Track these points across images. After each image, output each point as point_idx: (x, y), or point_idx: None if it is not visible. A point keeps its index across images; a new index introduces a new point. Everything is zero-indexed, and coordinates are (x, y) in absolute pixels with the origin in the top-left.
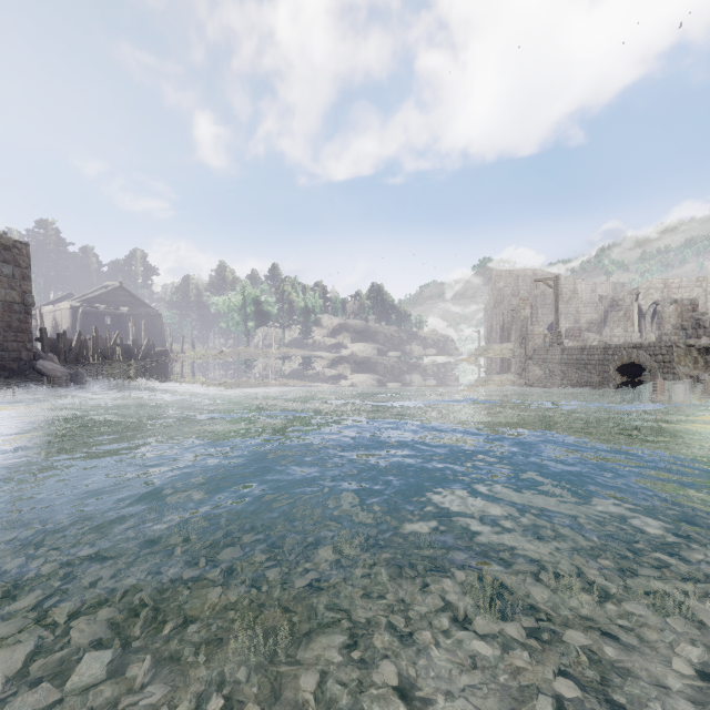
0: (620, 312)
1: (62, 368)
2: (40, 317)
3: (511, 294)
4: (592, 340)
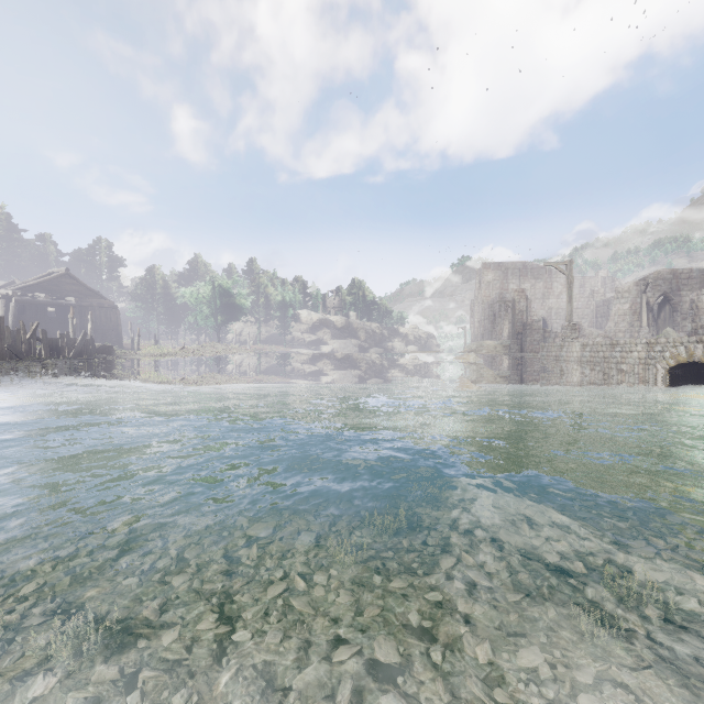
0: (626, 305)
1: None
2: None
3: (500, 288)
4: (596, 335)
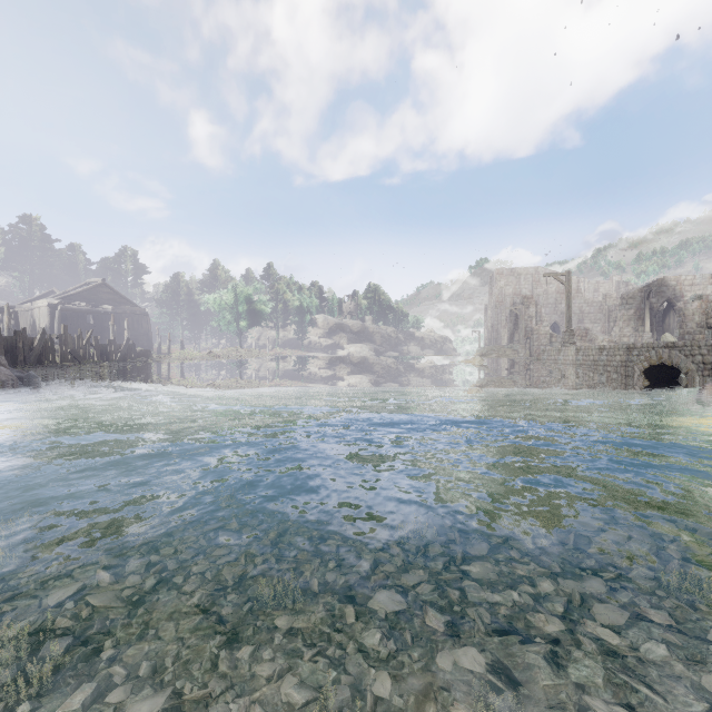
0: (630, 310)
1: (8, 371)
2: (8, 315)
3: (513, 293)
4: (601, 340)
